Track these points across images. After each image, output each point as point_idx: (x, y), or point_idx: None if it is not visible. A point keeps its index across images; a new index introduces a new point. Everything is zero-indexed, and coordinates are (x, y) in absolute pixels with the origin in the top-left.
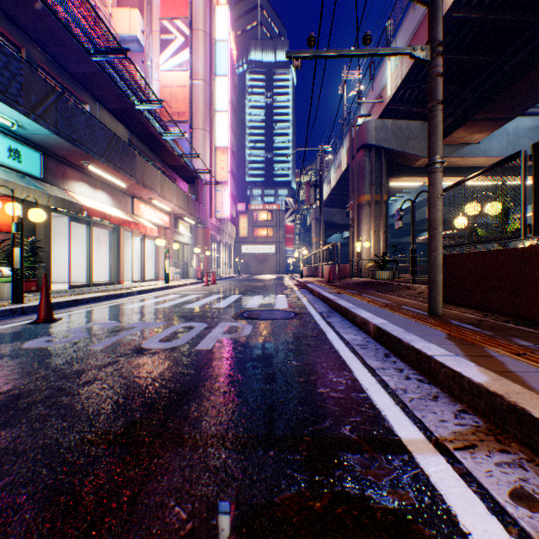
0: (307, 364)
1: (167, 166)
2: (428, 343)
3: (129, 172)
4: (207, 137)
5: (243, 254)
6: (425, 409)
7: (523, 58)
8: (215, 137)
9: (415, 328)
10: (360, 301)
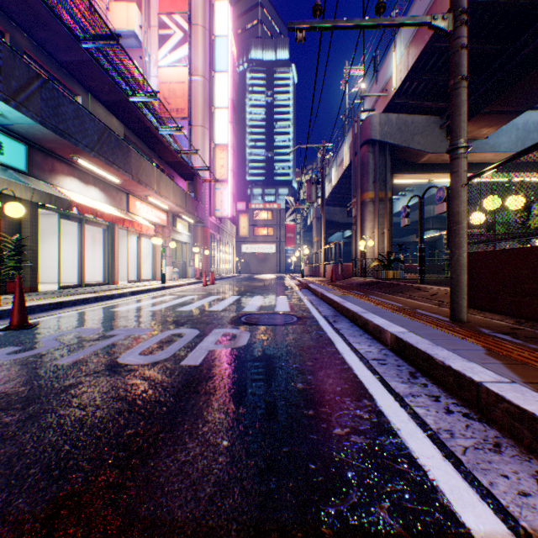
0: (316, 387)
1: (164, 163)
2: (467, 361)
3: (122, 167)
4: (206, 134)
5: (244, 254)
6: (491, 470)
7: None
8: (214, 134)
9: (443, 340)
10: (368, 304)
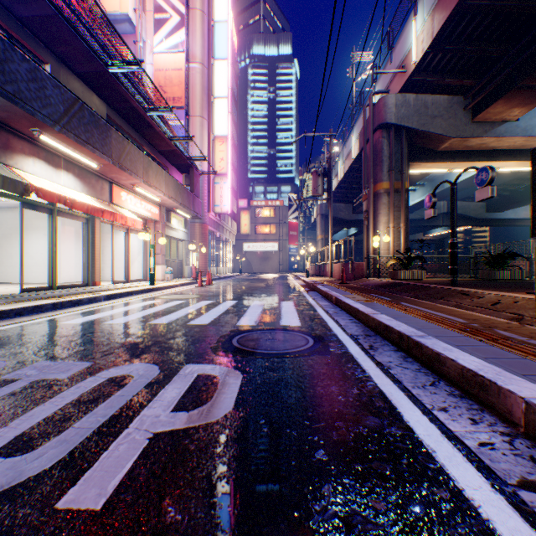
0: None
1: (157, 151)
2: None
3: (99, 148)
4: (205, 125)
5: (245, 252)
6: None
7: None
8: (213, 126)
9: None
10: (414, 319)
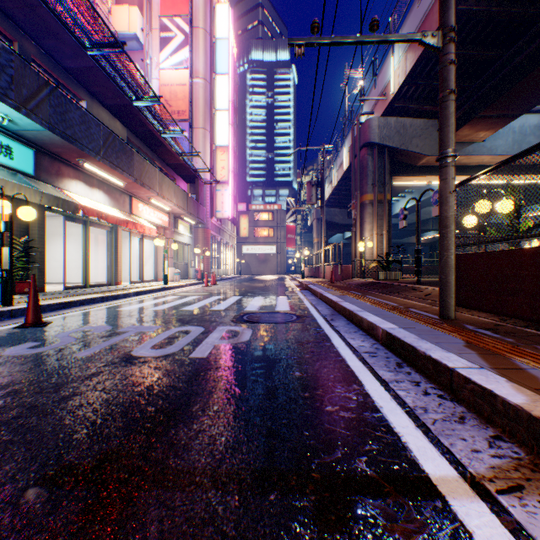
0: (312, 375)
1: (166, 165)
2: (446, 352)
3: (126, 170)
4: (207, 136)
5: (244, 255)
6: (453, 435)
7: (532, 52)
8: (215, 136)
9: (429, 335)
10: (365, 304)
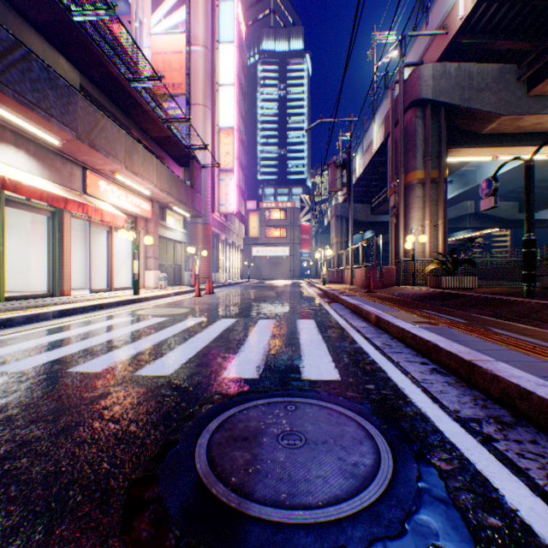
0: None
1: (149, 138)
2: None
3: (56, 115)
4: (208, 115)
5: (254, 257)
6: None
7: None
8: (218, 116)
9: None
10: None
